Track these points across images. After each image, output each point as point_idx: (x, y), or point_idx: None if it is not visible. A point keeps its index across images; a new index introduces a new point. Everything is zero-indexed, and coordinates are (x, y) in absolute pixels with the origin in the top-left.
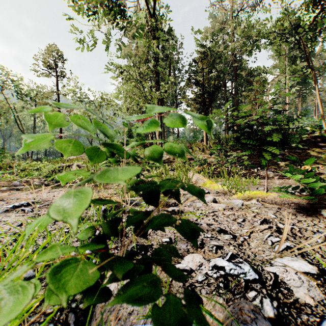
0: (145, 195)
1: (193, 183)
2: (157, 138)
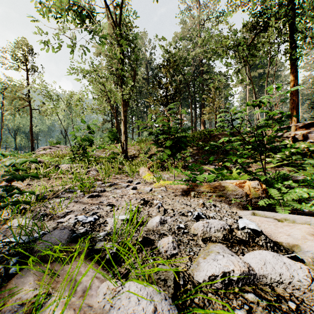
0: (9, 179)
1: (139, 176)
2: (122, 135)
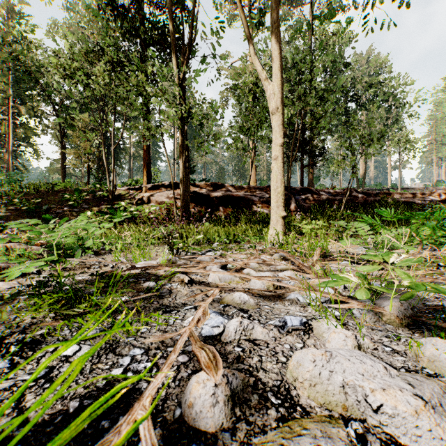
0: None
1: None
2: None
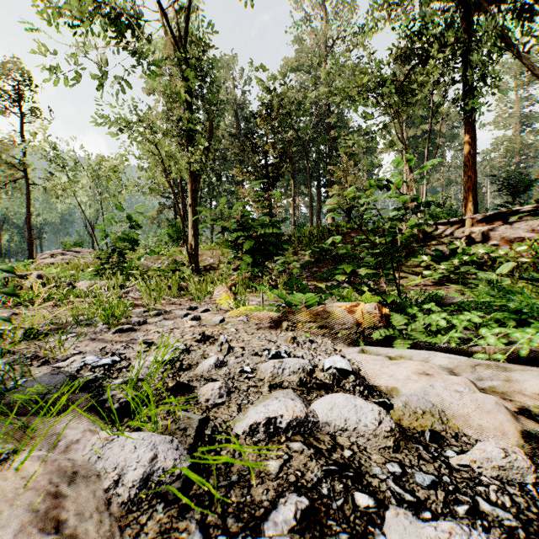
0: None
1: (212, 300)
2: (190, 232)
